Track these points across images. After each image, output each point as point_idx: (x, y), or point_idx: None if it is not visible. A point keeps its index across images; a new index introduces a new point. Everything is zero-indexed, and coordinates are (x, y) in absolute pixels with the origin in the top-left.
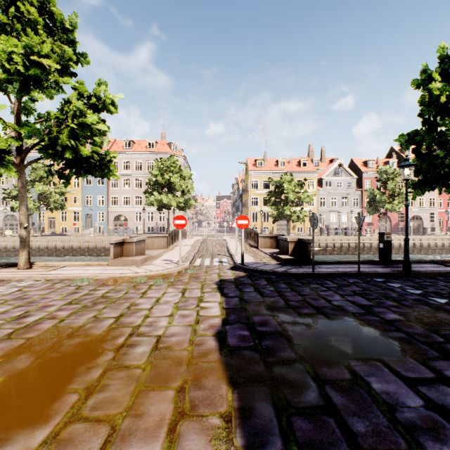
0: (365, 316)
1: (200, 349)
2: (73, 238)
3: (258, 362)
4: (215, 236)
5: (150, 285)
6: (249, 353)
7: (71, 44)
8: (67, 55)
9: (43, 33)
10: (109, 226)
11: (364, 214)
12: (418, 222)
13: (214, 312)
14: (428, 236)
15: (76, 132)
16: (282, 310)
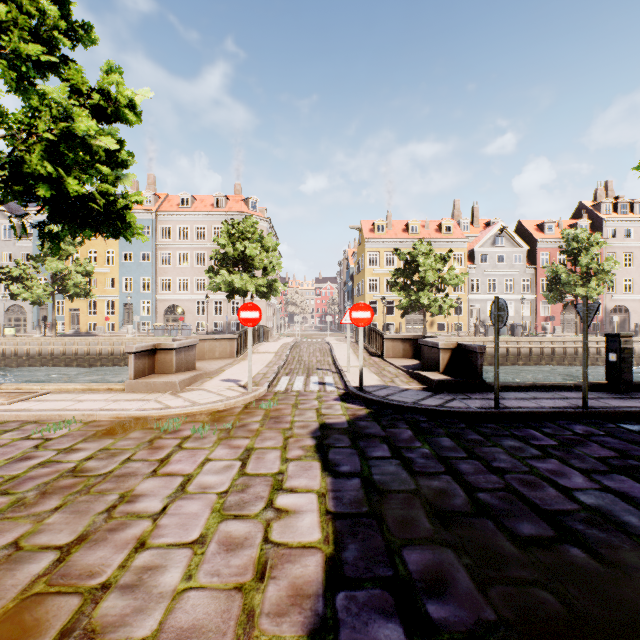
0: None
1: None
2: (102, 340)
3: None
4: (314, 337)
5: (182, 439)
6: None
7: (60, 4)
8: (51, 19)
9: None
10: (158, 321)
11: (539, 303)
12: (623, 316)
13: (305, 530)
14: None
15: (60, 152)
16: (469, 524)
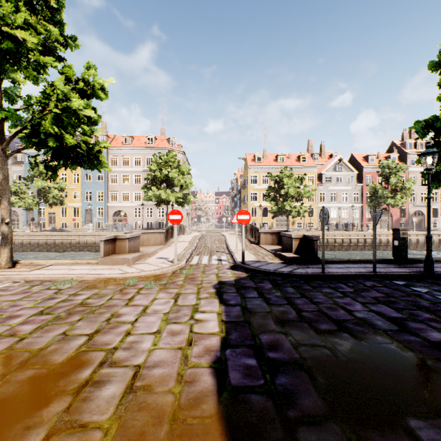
0: (402, 336)
1: (190, 392)
2: (72, 234)
3: (273, 419)
4: (214, 232)
5: (139, 289)
6: (259, 400)
7: (58, 25)
8: (53, 36)
9: (26, 11)
10: (108, 221)
11: (365, 209)
12: (420, 217)
13: (211, 327)
14: (432, 232)
15: (61, 119)
16: (295, 325)
